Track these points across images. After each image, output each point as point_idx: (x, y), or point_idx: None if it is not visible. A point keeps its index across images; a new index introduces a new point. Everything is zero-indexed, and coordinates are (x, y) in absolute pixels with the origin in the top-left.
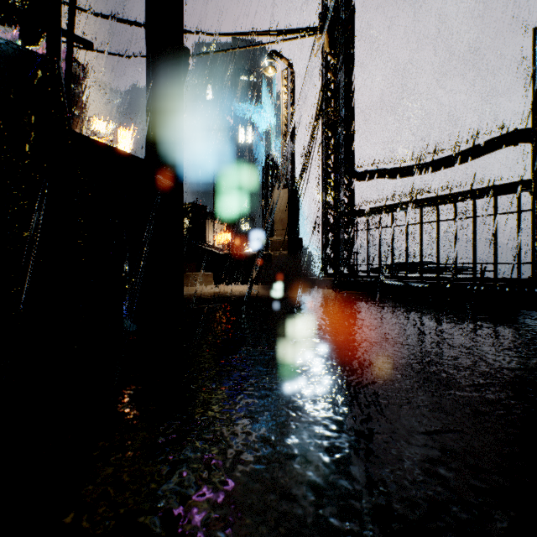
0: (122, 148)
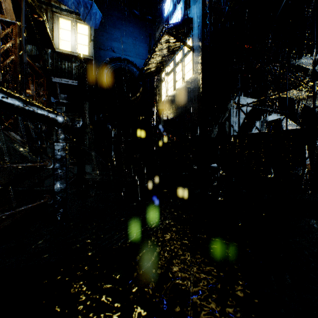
0: None
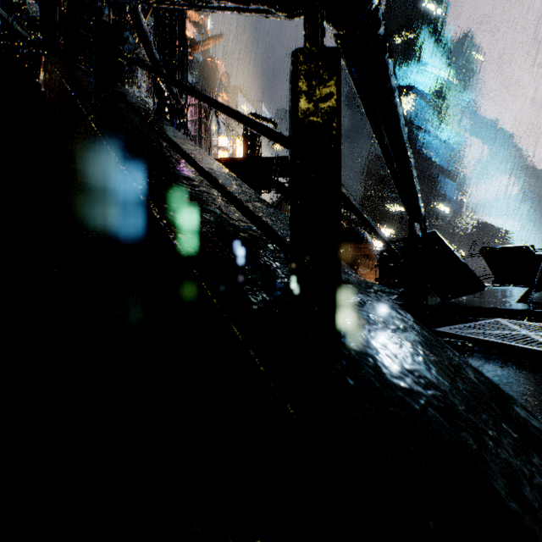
0: (239, 154)
